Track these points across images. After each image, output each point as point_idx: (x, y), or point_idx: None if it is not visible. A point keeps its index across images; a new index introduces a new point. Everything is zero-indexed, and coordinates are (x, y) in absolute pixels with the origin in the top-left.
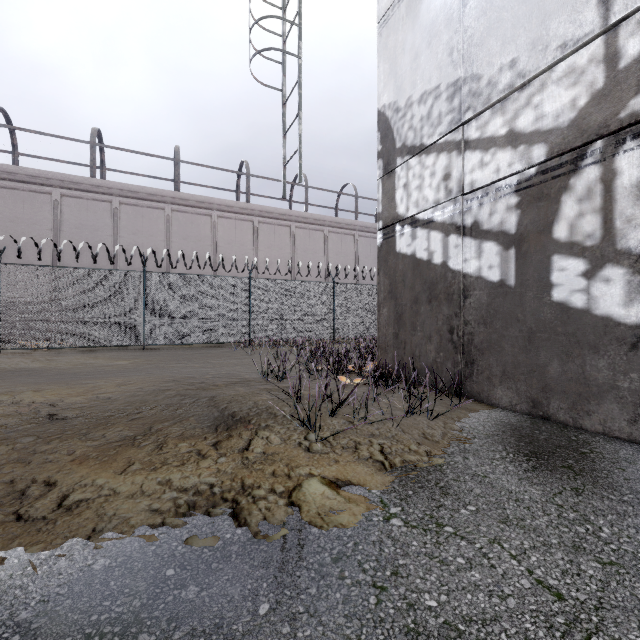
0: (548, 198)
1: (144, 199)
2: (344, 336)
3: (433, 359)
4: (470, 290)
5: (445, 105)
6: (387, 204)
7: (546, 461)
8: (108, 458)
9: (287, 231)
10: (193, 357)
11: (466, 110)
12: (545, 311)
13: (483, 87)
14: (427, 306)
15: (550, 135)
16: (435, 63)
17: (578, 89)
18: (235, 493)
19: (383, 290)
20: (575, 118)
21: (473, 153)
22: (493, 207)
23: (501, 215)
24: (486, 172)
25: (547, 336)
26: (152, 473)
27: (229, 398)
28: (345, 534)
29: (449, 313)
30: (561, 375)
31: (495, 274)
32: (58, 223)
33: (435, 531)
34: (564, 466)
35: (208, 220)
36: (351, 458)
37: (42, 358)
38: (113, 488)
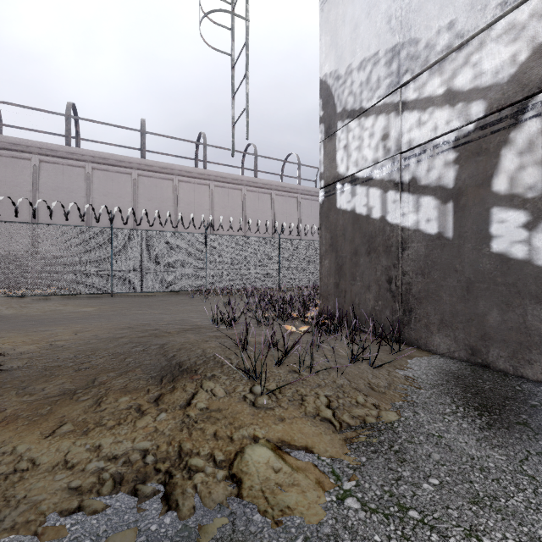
0: (487, 152)
1: (113, 165)
2: (288, 285)
3: (372, 307)
4: (408, 242)
5: (383, 70)
6: (328, 164)
7: (499, 416)
8: (39, 417)
9: (239, 194)
10: (154, 304)
11: (404, 73)
12: (484, 262)
13: (421, 50)
14: (366, 258)
15: (489, 91)
16: (374, 31)
17: (518, 44)
18: (170, 463)
19: (325, 243)
20: (515, 73)
21: (411, 113)
22: (431, 163)
23: (439, 171)
24: (424, 130)
25: (486, 286)
26: (82, 437)
27: (179, 346)
28: (293, 523)
29: (387, 264)
30: (501, 324)
31: (433, 227)
32: (37, 185)
33: (398, 517)
34: (519, 422)
35: (170, 184)
36: (298, 414)
37: (17, 305)
38: (33, 458)
